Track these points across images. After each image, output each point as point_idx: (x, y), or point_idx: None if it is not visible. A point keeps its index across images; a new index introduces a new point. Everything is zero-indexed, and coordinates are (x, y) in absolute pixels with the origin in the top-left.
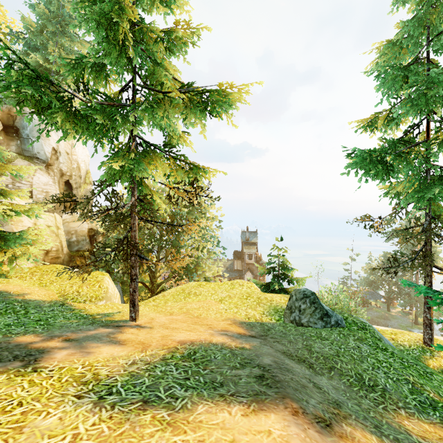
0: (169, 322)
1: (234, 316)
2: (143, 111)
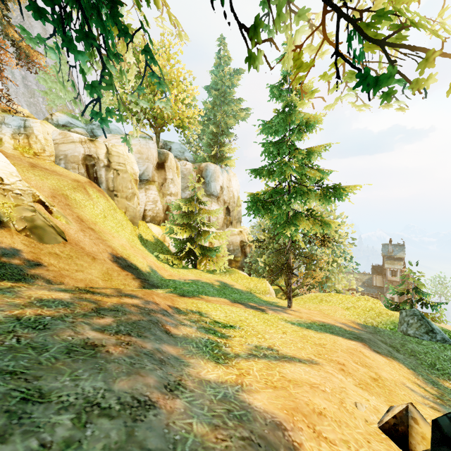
0: (309, 313)
1: (355, 320)
2: (296, 200)
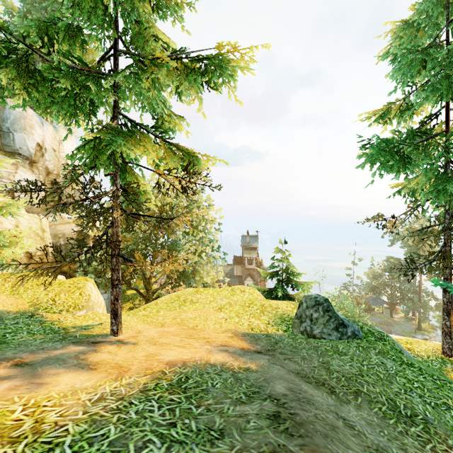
0: (158, 336)
1: (236, 327)
2: (125, 78)
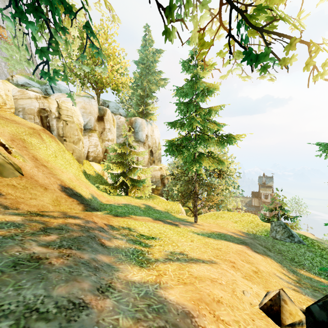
0: (209, 226)
1: (241, 230)
2: (200, 145)
